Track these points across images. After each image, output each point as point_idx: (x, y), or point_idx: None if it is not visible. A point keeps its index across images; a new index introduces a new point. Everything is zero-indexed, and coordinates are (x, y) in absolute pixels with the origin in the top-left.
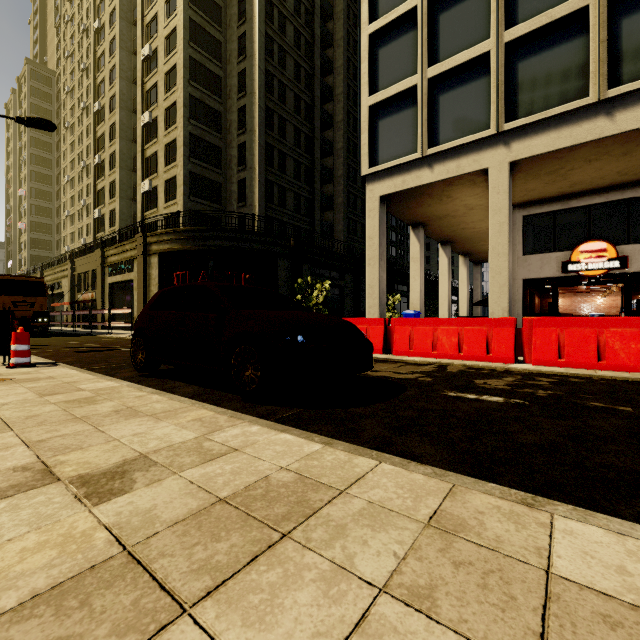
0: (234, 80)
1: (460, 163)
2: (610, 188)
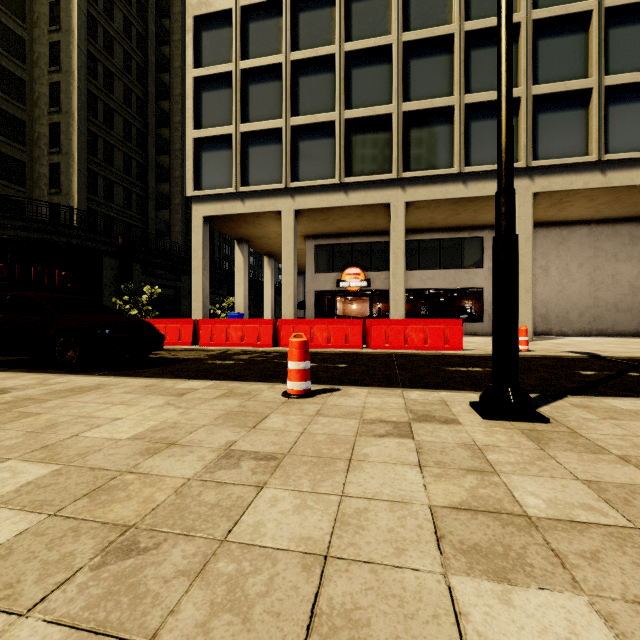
0: (44, 48)
1: (263, 203)
2: (362, 234)
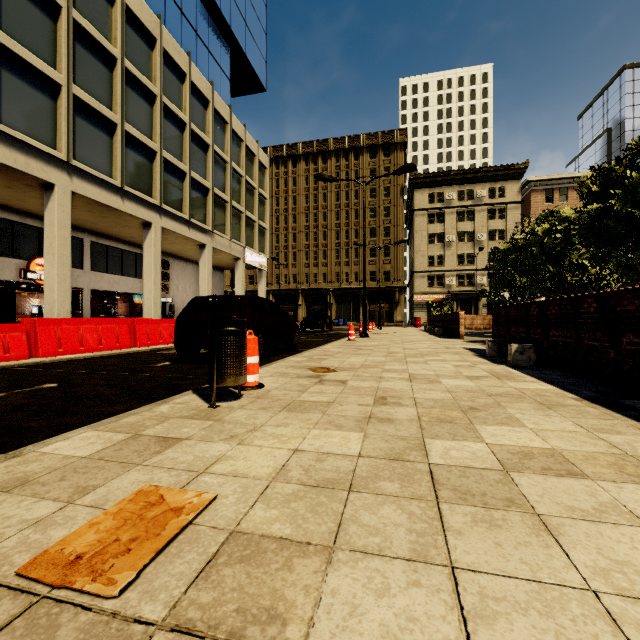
0: None
1: (30, 162)
2: None
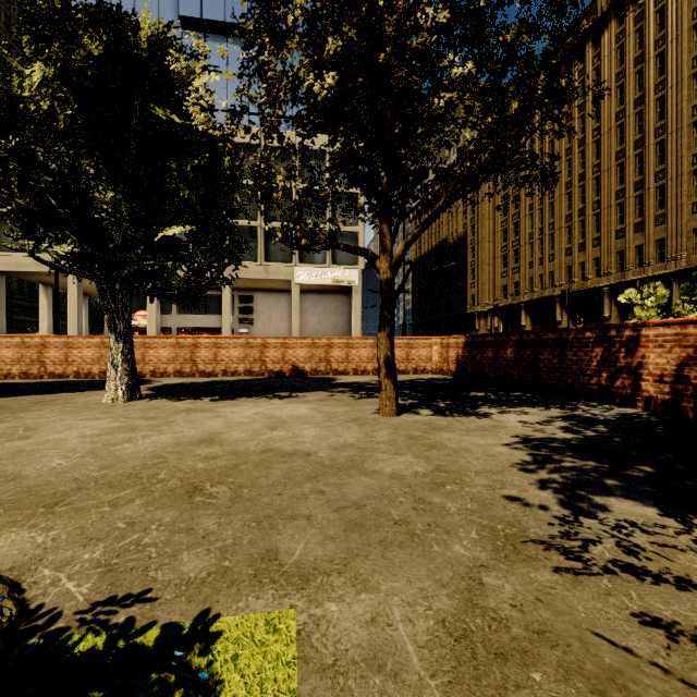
0: None
1: None
2: None
